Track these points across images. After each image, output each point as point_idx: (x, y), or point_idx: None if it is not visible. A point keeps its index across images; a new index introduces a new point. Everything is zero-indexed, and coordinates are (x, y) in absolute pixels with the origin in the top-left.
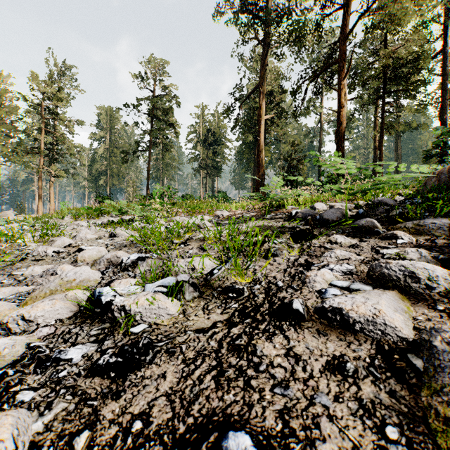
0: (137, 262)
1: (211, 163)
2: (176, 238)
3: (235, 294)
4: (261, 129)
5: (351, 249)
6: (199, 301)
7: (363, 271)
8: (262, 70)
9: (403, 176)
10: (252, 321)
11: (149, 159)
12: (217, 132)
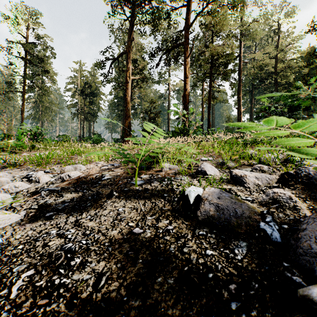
0: None
1: (88, 110)
2: None
3: None
4: (129, 87)
5: None
6: None
7: None
8: (129, 41)
9: None
10: None
11: (23, 100)
12: (93, 86)
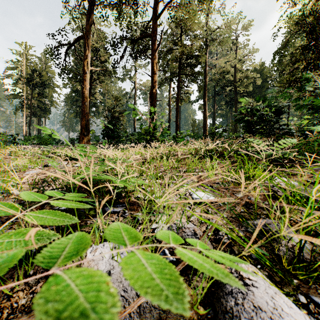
0: None
1: (37, 103)
2: None
3: None
4: (86, 78)
5: None
6: None
7: None
8: (87, 24)
9: None
10: None
11: None
12: (44, 75)
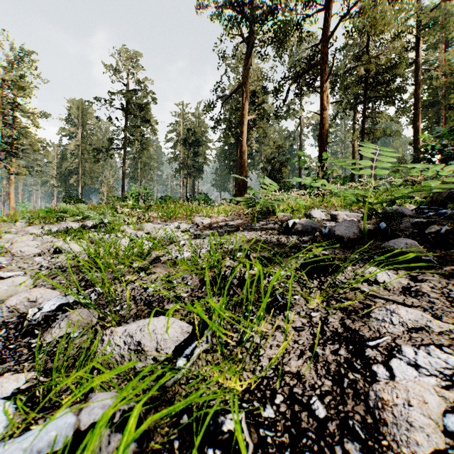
0: (55, 316)
1: (192, 164)
2: (136, 259)
3: (222, 452)
4: (244, 130)
5: (411, 300)
6: None
7: None
8: (245, 69)
9: None
10: None
11: (125, 157)
12: (198, 132)
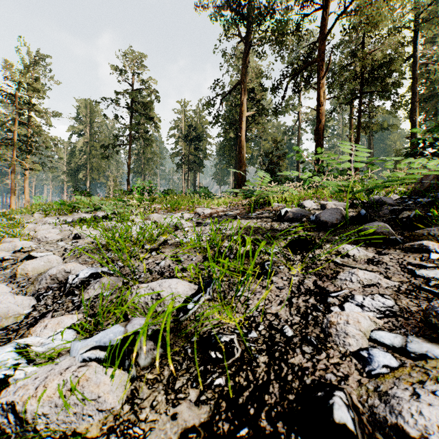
0: (88, 281)
1: (193, 158)
2: (147, 242)
3: (220, 353)
4: (243, 126)
5: (372, 267)
6: (162, 366)
7: (410, 310)
8: (243, 67)
9: (422, 171)
10: (254, 436)
11: (130, 153)
12: (199, 128)
